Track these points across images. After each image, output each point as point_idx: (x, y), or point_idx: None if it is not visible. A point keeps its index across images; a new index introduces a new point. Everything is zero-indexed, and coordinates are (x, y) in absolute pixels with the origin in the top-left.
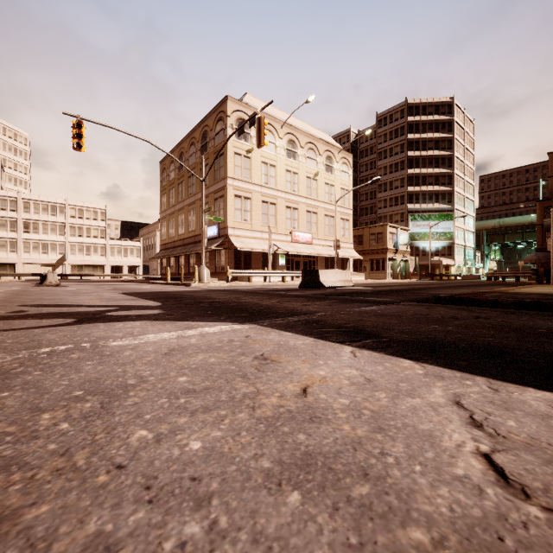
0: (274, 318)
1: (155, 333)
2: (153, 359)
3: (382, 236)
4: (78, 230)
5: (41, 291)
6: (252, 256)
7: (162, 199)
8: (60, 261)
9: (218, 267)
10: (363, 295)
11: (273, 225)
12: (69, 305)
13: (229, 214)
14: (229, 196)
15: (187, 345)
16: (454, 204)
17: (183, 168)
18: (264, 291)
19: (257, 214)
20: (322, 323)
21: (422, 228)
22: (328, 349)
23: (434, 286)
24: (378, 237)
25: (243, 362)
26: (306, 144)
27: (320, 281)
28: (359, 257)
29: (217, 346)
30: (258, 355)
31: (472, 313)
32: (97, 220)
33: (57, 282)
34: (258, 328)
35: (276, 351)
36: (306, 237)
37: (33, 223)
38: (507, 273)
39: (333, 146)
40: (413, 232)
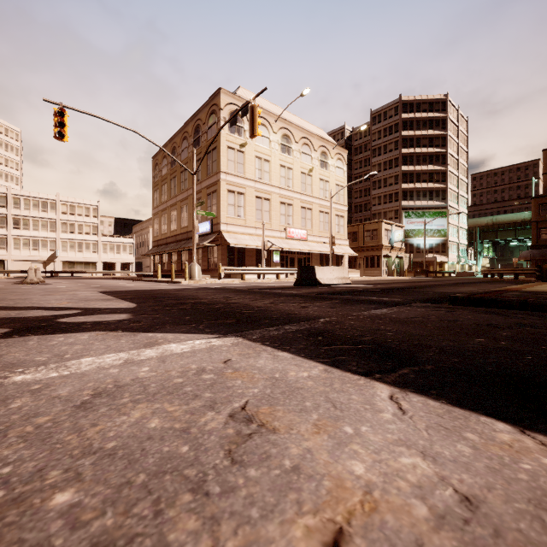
0: (266, 327)
1: (97, 354)
2: (48, 422)
3: (377, 233)
4: (69, 226)
5: (14, 289)
6: (246, 252)
7: (154, 195)
8: (51, 258)
9: (210, 264)
10: (365, 294)
11: (267, 221)
12: (26, 307)
13: (222, 210)
14: (222, 191)
15: (130, 381)
16: (448, 201)
17: (176, 163)
18: (257, 289)
19: (250, 210)
20: (330, 335)
21: (417, 225)
22: (352, 391)
23: (434, 283)
24: (372, 233)
25: (207, 430)
26: (300, 139)
27: (316, 278)
28: (354, 254)
29: (175, 383)
30: (237, 408)
31: (507, 318)
32: (89, 217)
33: (41, 279)
34: (245, 345)
35: (268, 396)
36: (300, 233)
37: (23, 219)
38: (505, 270)
39: (327, 141)
40: (407, 229)
